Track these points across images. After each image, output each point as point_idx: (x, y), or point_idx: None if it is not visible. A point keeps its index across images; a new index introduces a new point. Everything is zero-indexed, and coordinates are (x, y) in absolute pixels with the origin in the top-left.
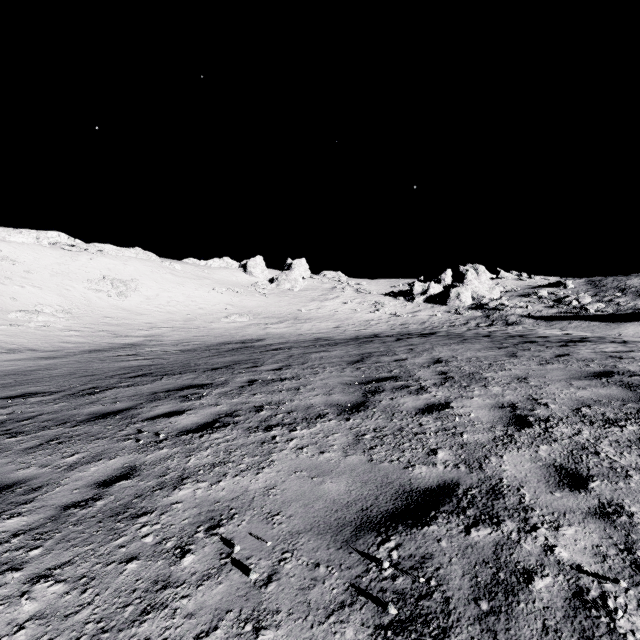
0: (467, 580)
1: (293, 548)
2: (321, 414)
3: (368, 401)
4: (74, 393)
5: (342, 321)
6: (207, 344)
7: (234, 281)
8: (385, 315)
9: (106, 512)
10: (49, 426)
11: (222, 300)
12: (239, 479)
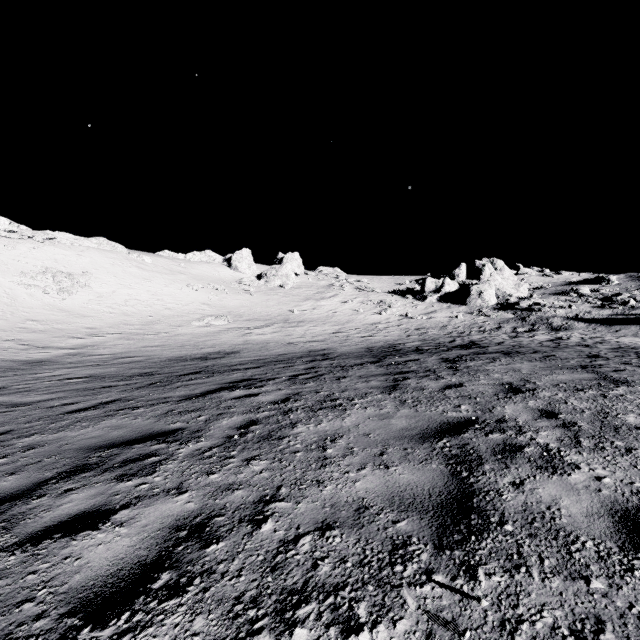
0: None
1: None
2: None
3: None
4: None
5: (342, 324)
6: (149, 362)
7: (215, 277)
8: (394, 317)
9: None
10: None
11: (197, 298)
12: None
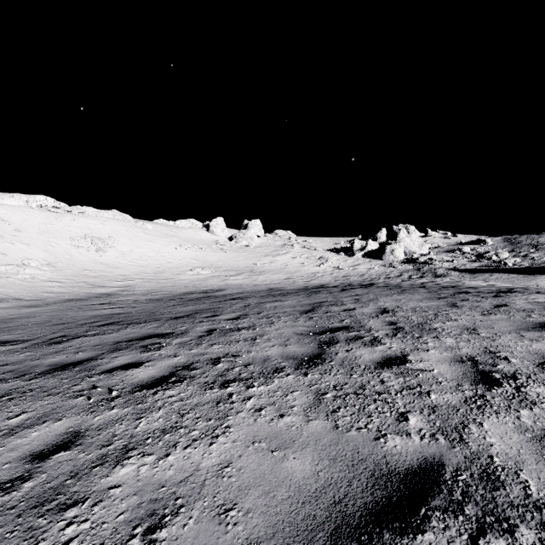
0: None
1: None
2: (278, 368)
3: (324, 353)
4: (43, 342)
5: (292, 273)
6: (173, 294)
7: (198, 239)
8: (329, 268)
9: (31, 500)
10: (7, 378)
11: (188, 255)
12: (190, 452)
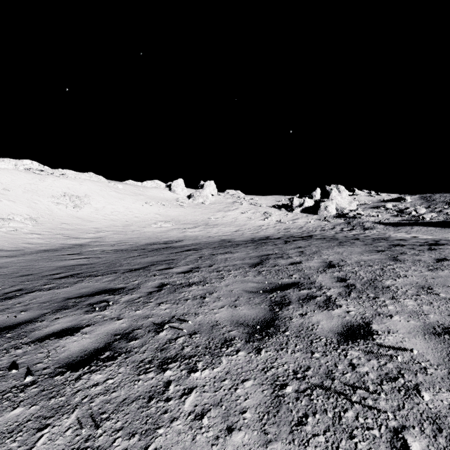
0: None
1: None
2: (227, 339)
3: (277, 318)
4: None
5: (241, 226)
6: (138, 244)
7: (162, 197)
8: (272, 222)
9: None
10: None
11: (152, 211)
12: None
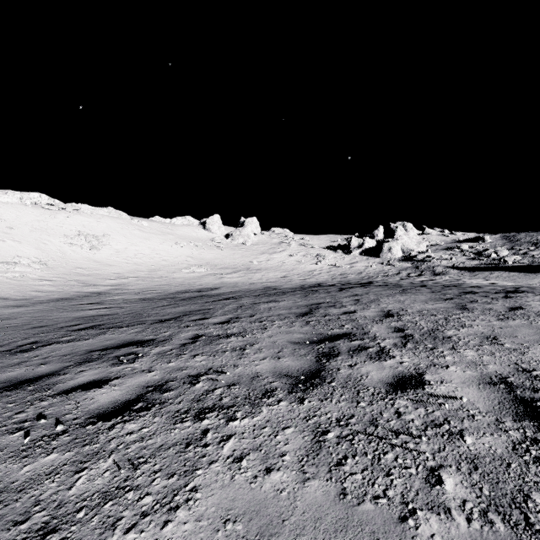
0: None
1: None
2: (268, 390)
3: (323, 369)
4: (9, 349)
5: (288, 271)
6: (166, 293)
7: (194, 236)
8: (326, 266)
9: None
10: None
11: (183, 253)
12: (132, 539)
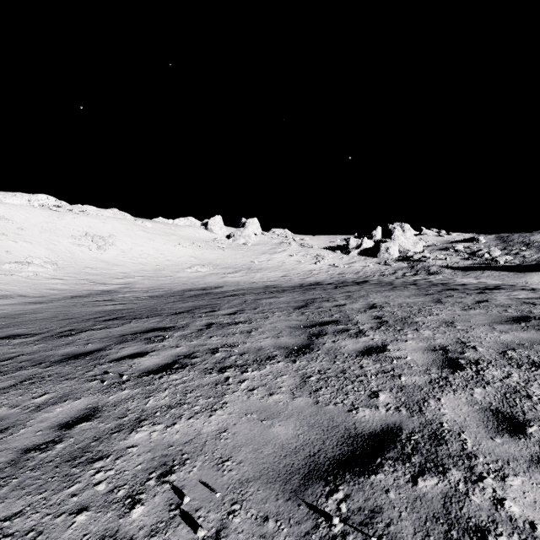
0: (419, 539)
1: (242, 499)
2: (270, 356)
3: (313, 344)
4: (53, 335)
5: (288, 271)
6: (173, 291)
7: (197, 237)
8: (325, 266)
9: (64, 456)
10: (25, 366)
11: (186, 253)
12: (193, 421)
